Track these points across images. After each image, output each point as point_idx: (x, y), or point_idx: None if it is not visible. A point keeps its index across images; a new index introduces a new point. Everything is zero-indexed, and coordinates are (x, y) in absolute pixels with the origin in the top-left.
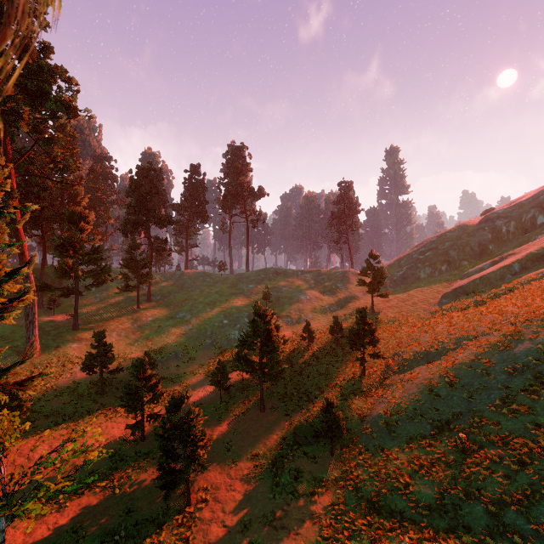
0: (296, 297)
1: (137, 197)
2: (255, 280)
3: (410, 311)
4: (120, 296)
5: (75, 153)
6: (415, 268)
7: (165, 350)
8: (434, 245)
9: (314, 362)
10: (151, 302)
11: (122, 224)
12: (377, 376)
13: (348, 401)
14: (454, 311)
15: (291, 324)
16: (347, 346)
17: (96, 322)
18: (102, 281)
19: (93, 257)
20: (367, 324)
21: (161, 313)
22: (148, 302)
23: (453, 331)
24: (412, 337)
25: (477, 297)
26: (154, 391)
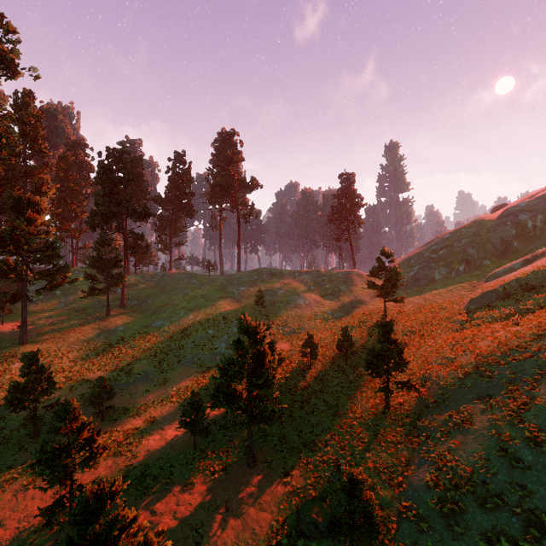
0: (293, 302)
1: (106, 184)
2: (247, 282)
3: (432, 319)
4: (89, 300)
5: (40, 136)
6: (428, 268)
7: (132, 369)
8: (448, 242)
9: (318, 387)
10: (125, 307)
11: (89, 216)
12: (406, 411)
13: (372, 454)
14: (490, 321)
15: (289, 334)
16: (359, 365)
17: (52, 333)
18: (57, 284)
19: (46, 255)
20: (392, 341)
21: (135, 321)
22: (121, 307)
23: (507, 350)
24: (444, 355)
25: (519, 304)
26: (89, 449)
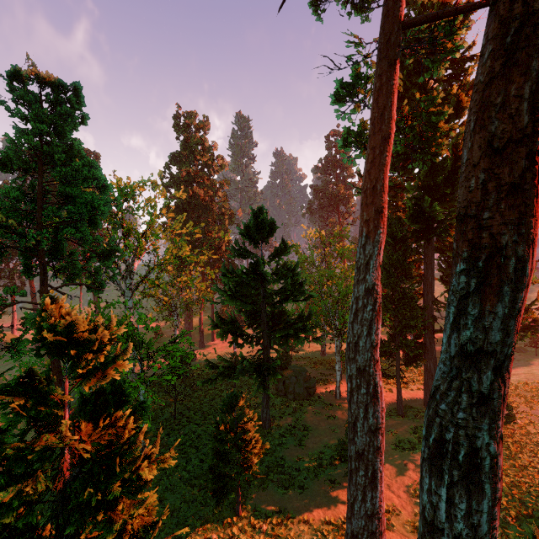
0: None
1: None
2: None
3: None
4: None
5: None
6: None
7: None
8: None
9: None
10: None
11: None
12: None
13: None
14: None
15: None
16: None
17: None
18: None
19: None
20: None
21: None
22: None
23: None
24: None
25: None
26: None
